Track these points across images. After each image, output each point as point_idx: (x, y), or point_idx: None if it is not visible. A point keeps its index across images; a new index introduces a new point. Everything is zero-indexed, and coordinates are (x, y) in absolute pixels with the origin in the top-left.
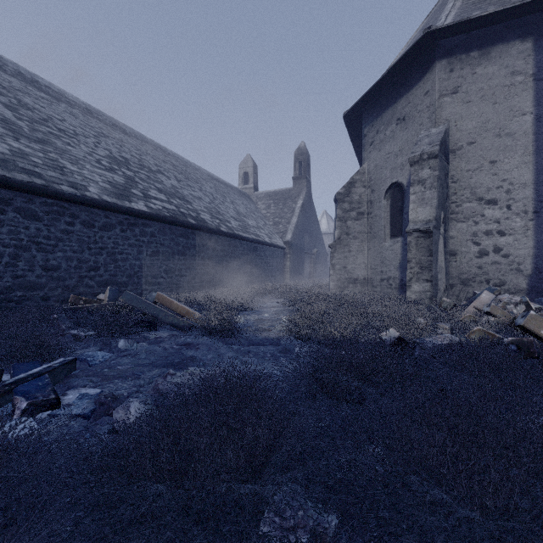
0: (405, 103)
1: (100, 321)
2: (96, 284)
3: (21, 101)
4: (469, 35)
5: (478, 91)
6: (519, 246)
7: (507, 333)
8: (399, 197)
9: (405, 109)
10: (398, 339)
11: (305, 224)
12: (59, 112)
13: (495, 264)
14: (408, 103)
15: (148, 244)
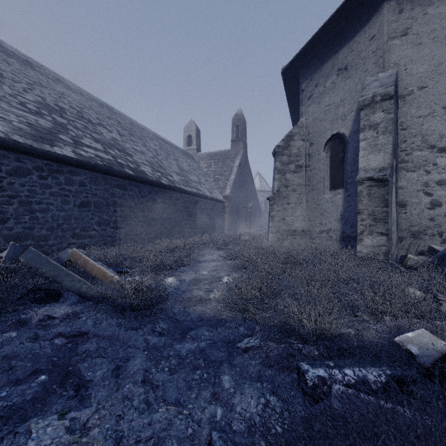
0: (348, 51)
1: None
2: (2, 239)
3: None
4: None
5: (430, 32)
6: None
7: None
8: (339, 148)
9: (347, 58)
10: (445, 355)
11: (242, 181)
12: None
13: None
14: (351, 52)
15: (77, 194)
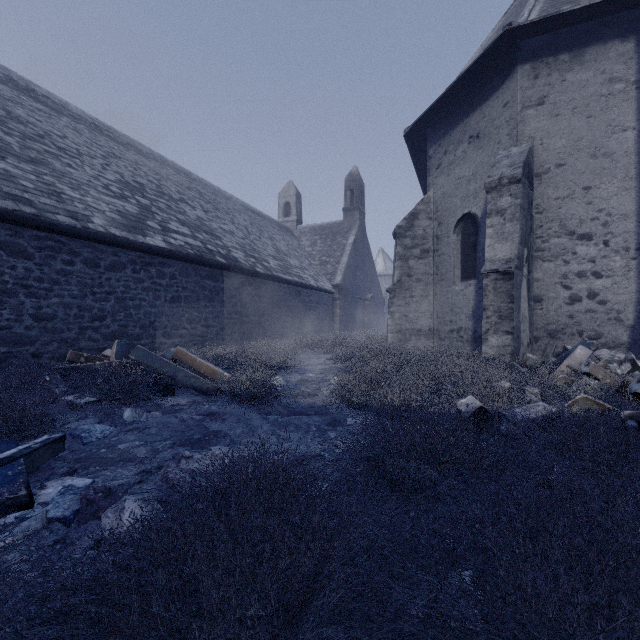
0: (480, 117)
1: (103, 384)
2: (101, 337)
3: (11, 113)
4: (558, 34)
5: (569, 102)
6: (619, 290)
7: (615, 400)
8: (471, 231)
9: (479, 125)
10: (479, 410)
11: (358, 264)
12: (60, 127)
13: (589, 312)
14: (483, 118)
15: (167, 288)
